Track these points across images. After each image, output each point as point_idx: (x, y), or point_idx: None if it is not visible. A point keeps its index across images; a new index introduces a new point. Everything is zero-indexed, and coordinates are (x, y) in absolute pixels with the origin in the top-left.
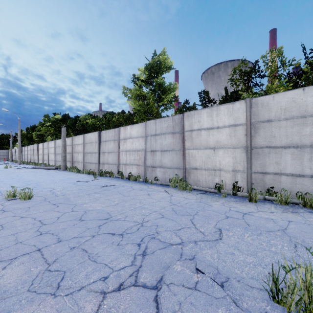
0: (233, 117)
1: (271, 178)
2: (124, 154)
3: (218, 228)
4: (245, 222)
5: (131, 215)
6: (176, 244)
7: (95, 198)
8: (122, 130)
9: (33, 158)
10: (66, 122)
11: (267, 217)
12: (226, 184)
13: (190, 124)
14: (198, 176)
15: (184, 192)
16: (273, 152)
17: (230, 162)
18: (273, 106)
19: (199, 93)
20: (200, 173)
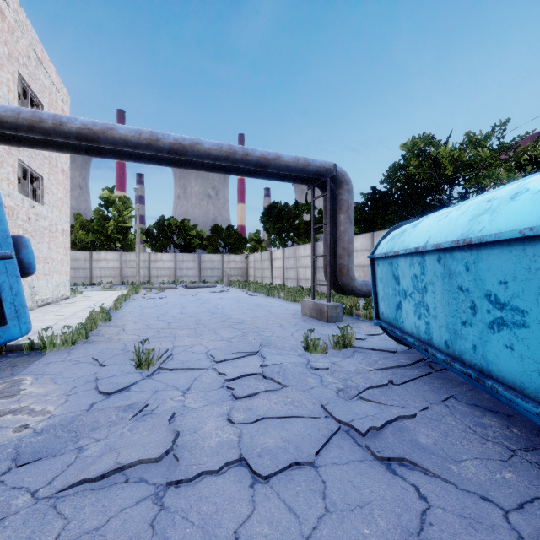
0: None
1: None
2: None
3: None
4: None
5: None
6: None
7: None
8: None
9: None
10: None
11: None
12: None
13: None
14: None
15: None
16: None
17: None
18: None
19: None
20: None
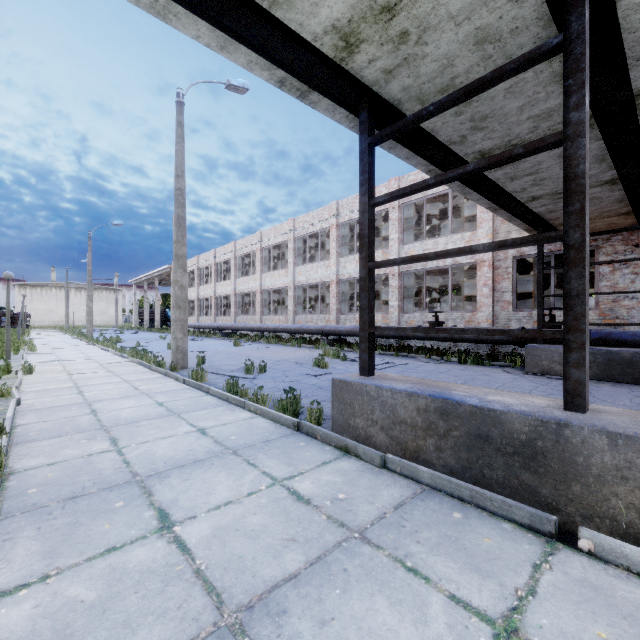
0: None
1: None
2: None
3: None
4: None
5: None
6: None
7: None
8: None
9: None
10: None
11: None
12: None
13: None
14: None
15: None
16: None
17: None
18: None
19: None
20: None
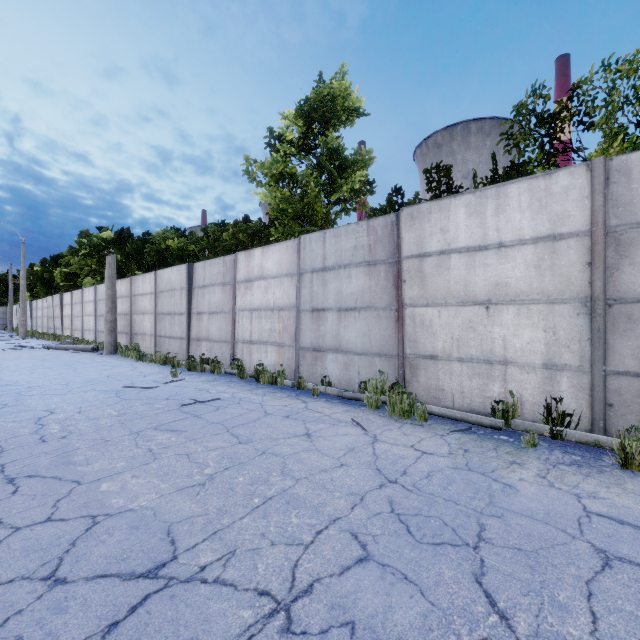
0: (548, 215)
1: None
2: (246, 317)
3: None
4: None
5: (248, 548)
6: None
7: (151, 450)
8: (241, 260)
9: (52, 325)
10: (124, 247)
11: None
12: (523, 403)
13: (418, 240)
14: (441, 378)
15: (406, 427)
16: None
17: (536, 342)
18: None
19: (427, 172)
20: (446, 369)
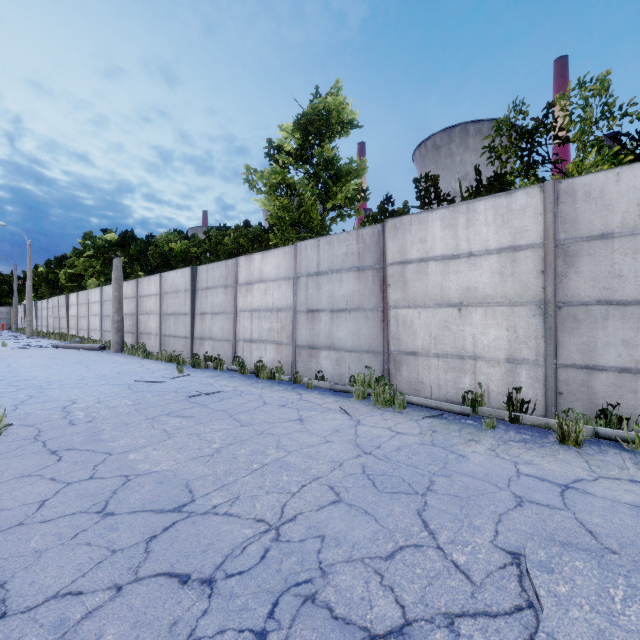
0: (509, 229)
1: (610, 381)
2: (247, 317)
3: (509, 551)
4: (580, 524)
5: (249, 495)
6: (388, 637)
7: (166, 431)
8: (242, 264)
9: (57, 325)
10: (127, 249)
11: (633, 501)
12: (489, 393)
13: (400, 248)
14: (421, 372)
15: (387, 414)
16: (615, 316)
17: (500, 339)
18: (616, 199)
19: (416, 181)
20: (425, 364)
